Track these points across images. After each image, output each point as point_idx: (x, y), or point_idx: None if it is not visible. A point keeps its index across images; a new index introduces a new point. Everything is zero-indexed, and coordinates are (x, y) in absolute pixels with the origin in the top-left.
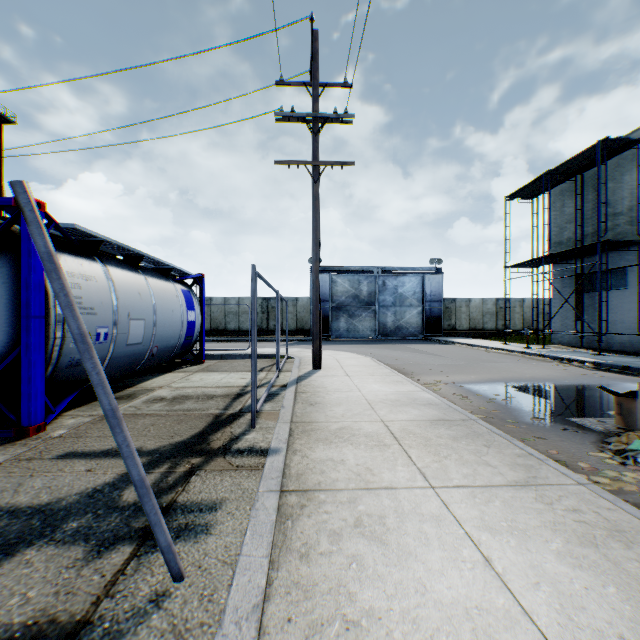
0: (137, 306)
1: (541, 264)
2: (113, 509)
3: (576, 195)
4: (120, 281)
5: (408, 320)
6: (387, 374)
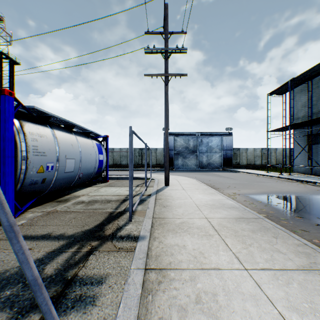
0: (70, 151)
1: (287, 129)
2: None
3: (308, 92)
4: (61, 138)
5: (214, 160)
6: (205, 189)
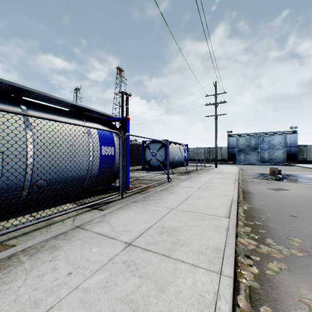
0: (176, 153)
1: None
2: (181, 173)
3: None
4: (174, 148)
5: (276, 155)
6: (234, 169)
